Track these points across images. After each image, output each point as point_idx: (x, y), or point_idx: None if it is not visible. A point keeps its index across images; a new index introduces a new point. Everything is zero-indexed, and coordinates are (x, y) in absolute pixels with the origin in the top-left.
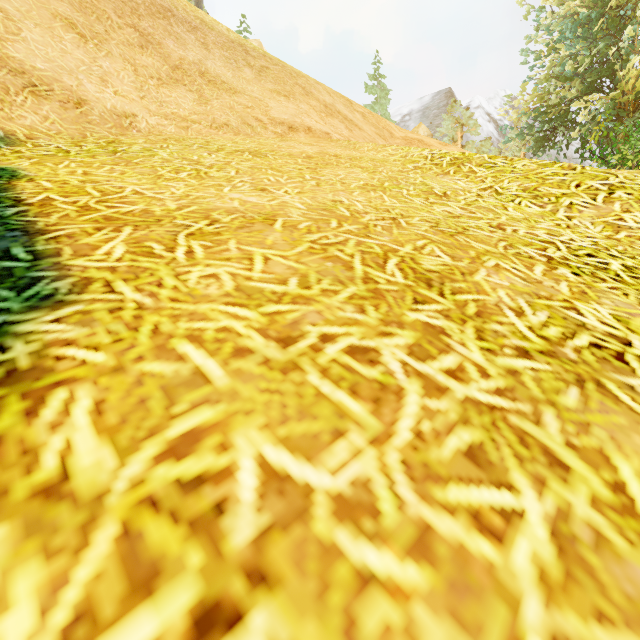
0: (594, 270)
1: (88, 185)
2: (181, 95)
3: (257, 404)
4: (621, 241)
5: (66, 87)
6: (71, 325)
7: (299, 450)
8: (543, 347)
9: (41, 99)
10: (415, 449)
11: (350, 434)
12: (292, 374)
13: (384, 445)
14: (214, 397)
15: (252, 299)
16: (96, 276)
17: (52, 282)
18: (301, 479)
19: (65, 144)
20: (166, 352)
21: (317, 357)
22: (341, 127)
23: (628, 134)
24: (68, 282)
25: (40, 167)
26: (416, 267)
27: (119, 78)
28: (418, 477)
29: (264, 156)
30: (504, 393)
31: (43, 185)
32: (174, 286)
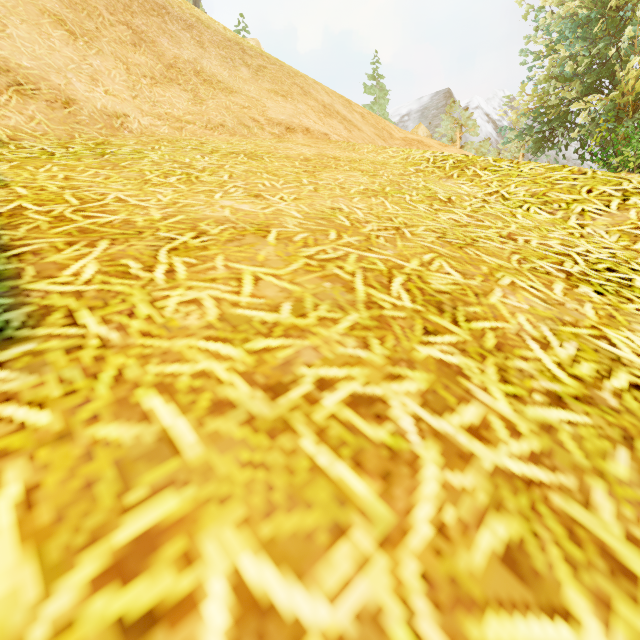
0: (618, 288)
1: (67, 191)
2: (175, 95)
3: (236, 486)
4: (639, 252)
5: (54, 86)
6: (16, 371)
7: (287, 561)
8: (578, 391)
9: (27, 98)
10: (438, 554)
11: (354, 531)
12: (281, 438)
13: (398, 548)
14: (181, 476)
15: (238, 332)
16: (58, 304)
17: (4, 312)
18: (289, 612)
19: (51, 146)
20: (128, 408)
21: (312, 412)
22: (340, 128)
23: (630, 135)
24: (23, 312)
25: (19, 171)
26: (424, 287)
27: (110, 77)
28: (445, 602)
29: (260, 158)
30: (541, 459)
31: (17, 192)
32: (148, 316)
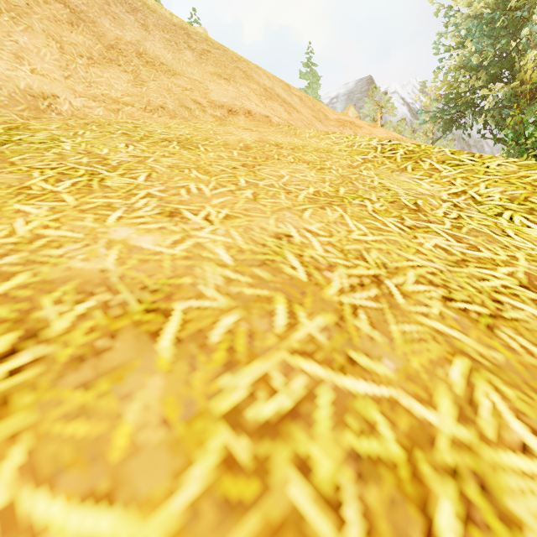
0: None
1: None
2: (114, 75)
3: None
4: None
5: None
6: None
7: None
8: None
9: None
10: None
11: None
12: None
13: None
14: None
15: None
16: None
17: None
18: None
19: None
20: None
21: None
22: (280, 110)
23: None
24: None
25: None
26: None
27: (39, 55)
28: None
29: (194, 147)
30: None
31: None
32: None
